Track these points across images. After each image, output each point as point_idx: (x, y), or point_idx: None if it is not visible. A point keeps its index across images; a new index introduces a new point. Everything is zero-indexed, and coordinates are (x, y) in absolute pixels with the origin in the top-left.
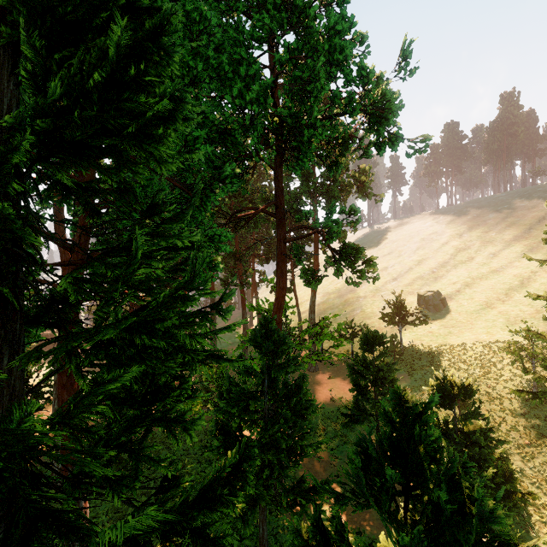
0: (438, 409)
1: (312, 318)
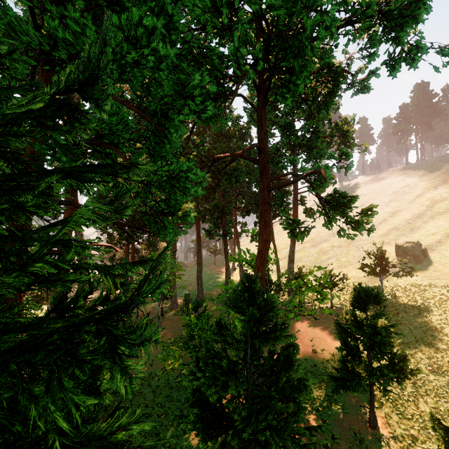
0: (438, 374)
1: (291, 267)
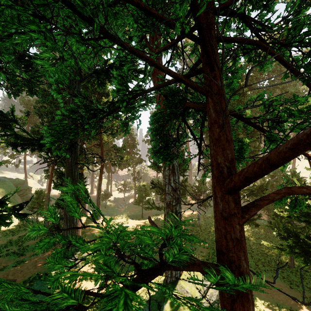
0: None
1: None
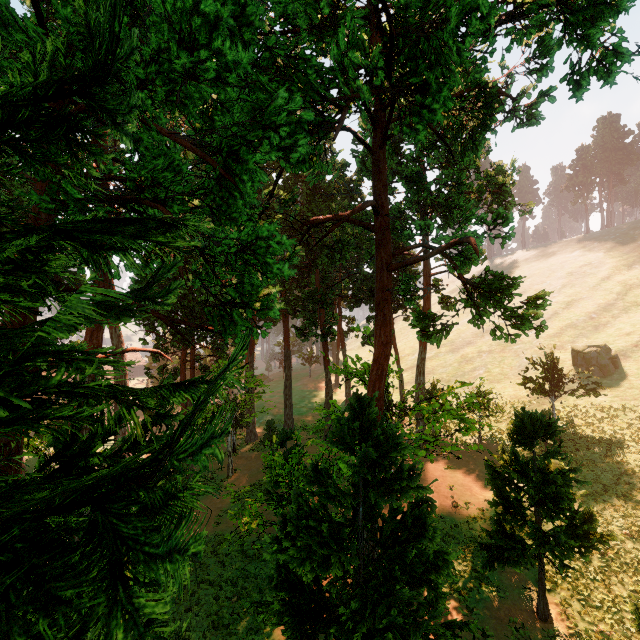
0: (638, 540)
1: (420, 382)
